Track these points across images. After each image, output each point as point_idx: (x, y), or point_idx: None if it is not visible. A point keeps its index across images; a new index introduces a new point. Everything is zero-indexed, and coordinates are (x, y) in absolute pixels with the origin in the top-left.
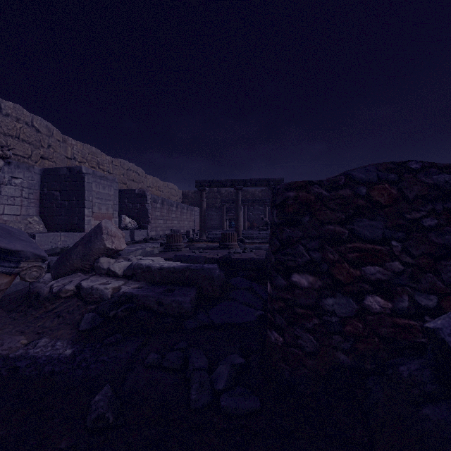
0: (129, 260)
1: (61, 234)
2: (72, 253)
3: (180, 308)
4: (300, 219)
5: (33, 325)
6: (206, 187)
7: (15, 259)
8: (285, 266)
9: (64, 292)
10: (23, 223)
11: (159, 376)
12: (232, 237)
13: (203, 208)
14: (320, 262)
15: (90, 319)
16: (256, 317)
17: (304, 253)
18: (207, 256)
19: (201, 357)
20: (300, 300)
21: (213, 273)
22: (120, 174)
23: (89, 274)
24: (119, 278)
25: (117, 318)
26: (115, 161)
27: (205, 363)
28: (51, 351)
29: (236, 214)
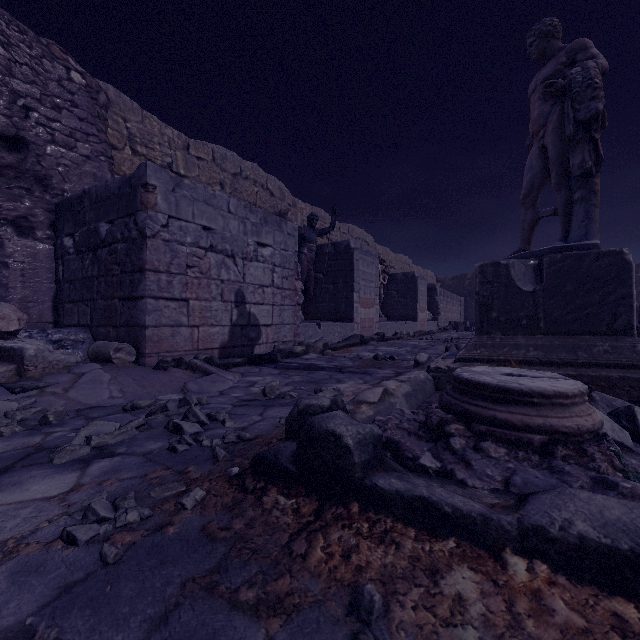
0: None
1: (411, 322)
2: None
3: None
4: None
5: None
6: None
7: None
8: None
9: None
10: None
11: None
12: None
13: None
14: None
15: None
16: None
17: None
18: None
19: None
20: None
21: None
22: (399, 268)
23: None
24: None
25: None
26: (396, 256)
27: None
28: None
29: None
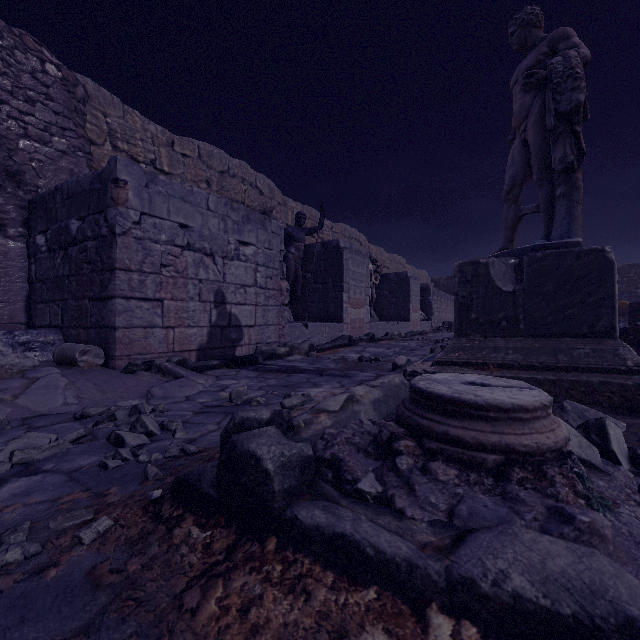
0: None
1: (404, 322)
2: None
3: None
4: (638, 310)
5: None
6: None
7: None
8: (634, 321)
9: None
10: None
11: None
12: None
13: None
14: None
15: None
16: None
17: (639, 318)
18: None
19: None
20: (638, 328)
21: None
22: (393, 268)
23: None
24: None
25: None
26: (390, 256)
27: None
28: None
29: None
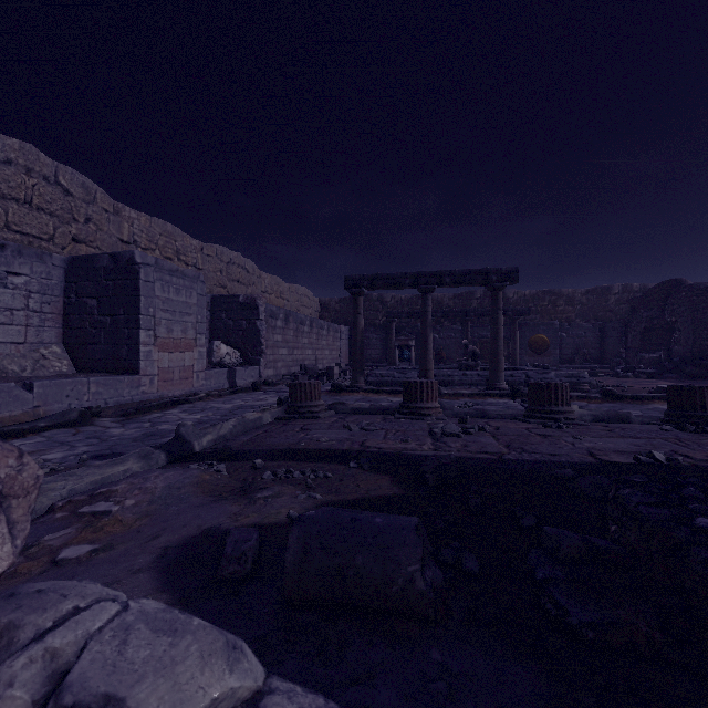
0: None
1: (90, 380)
2: None
3: None
4: None
5: None
6: (365, 287)
7: None
8: None
9: None
10: (30, 358)
11: None
12: (428, 392)
13: (359, 327)
14: None
15: None
16: None
17: None
18: (382, 444)
19: None
20: None
21: None
22: (215, 270)
23: None
24: None
25: None
26: (207, 247)
27: None
28: None
29: (422, 339)
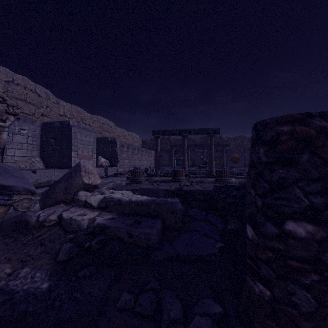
0: (103, 193)
1: (55, 170)
2: (56, 187)
3: (147, 239)
4: (297, 157)
5: (20, 251)
6: (160, 135)
7: (8, 193)
8: (276, 212)
9: (48, 221)
10: (28, 162)
11: (132, 325)
12: (181, 173)
13: (158, 151)
14: (323, 209)
15: (68, 249)
16: (217, 249)
17: (301, 197)
18: (163, 187)
19: (175, 302)
20: (295, 252)
21: (176, 206)
22: (97, 126)
23: (70, 205)
24: (94, 209)
25: (91, 250)
26: (94, 117)
27: (180, 310)
28: (29, 284)
29: (183, 155)
